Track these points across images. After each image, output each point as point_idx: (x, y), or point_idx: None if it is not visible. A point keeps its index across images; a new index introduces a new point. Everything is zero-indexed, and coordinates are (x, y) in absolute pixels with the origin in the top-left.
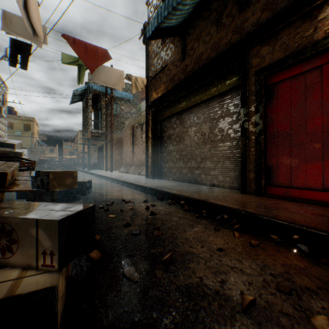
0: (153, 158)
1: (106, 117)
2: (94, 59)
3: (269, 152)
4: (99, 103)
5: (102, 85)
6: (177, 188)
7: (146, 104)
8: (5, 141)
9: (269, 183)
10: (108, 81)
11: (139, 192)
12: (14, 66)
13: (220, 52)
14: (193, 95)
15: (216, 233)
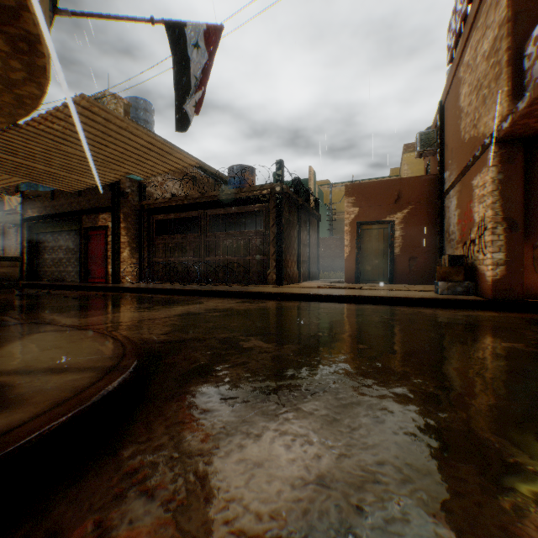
0: (30, 264)
1: None
2: None
3: (91, 264)
4: None
5: None
6: (45, 283)
7: (23, 217)
8: None
9: (90, 277)
10: None
11: None
12: None
13: (73, 209)
14: (61, 225)
15: (47, 290)
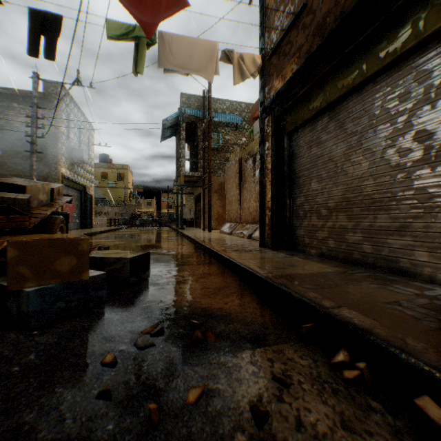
0: (274, 209)
1: (203, 152)
2: (154, 9)
3: None
4: (196, 135)
5: (199, 108)
6: (350, 291)
7: (260, 109)
8: (15, 182)
9: None
10: (188, 65)
11: (242, 285)
12: (34, 55)
13: None
14: (384, 39)
15: None
